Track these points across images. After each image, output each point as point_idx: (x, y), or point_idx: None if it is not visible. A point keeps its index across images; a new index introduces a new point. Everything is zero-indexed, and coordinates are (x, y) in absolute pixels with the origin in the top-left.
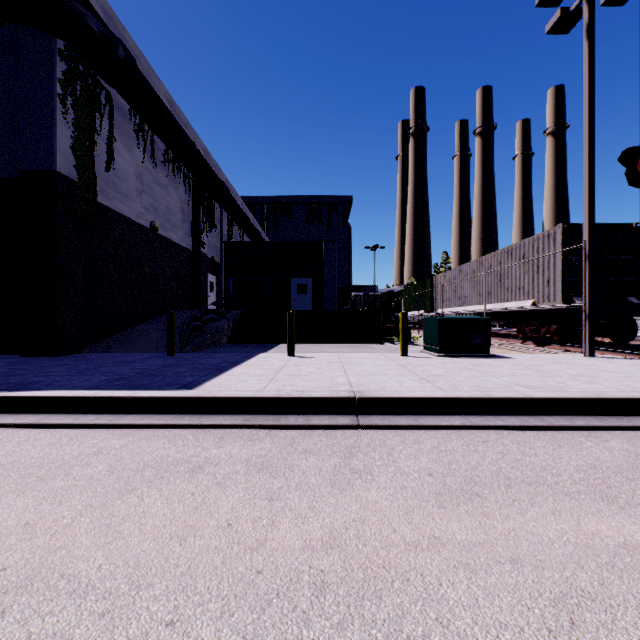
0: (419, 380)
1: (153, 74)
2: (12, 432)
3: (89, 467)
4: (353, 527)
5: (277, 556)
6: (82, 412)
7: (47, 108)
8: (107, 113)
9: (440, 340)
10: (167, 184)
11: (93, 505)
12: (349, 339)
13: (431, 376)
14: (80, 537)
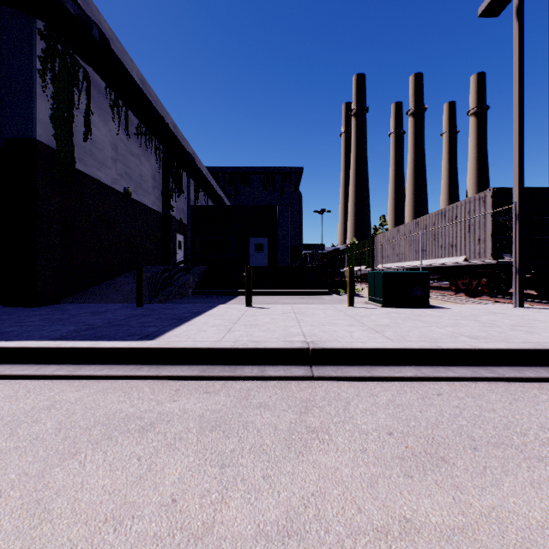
0: (368, 330)
1: (126, 55)
2: None
3: (37, 424)
4: (312, 505)
5: (225, 548)
6: (45, 362)
7: (28, 82)
8: (85, 89)
9: (384, 292)
10: (140, 154)
11: (29, 473)
12: (301, 291)
13: (379, 326)
14: (2, 519)
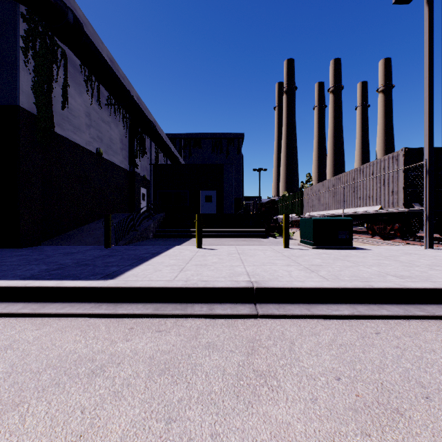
0: (304, 270)
1: (98, 38)
2: None
3: None
4: None
5: None
6: (14, 300)
7: (12, 58)
8: (62, 66)
9: (314, 236)
10: (110, 121)
11: None
12: (243, 235)
13: (313, 266)
14: None
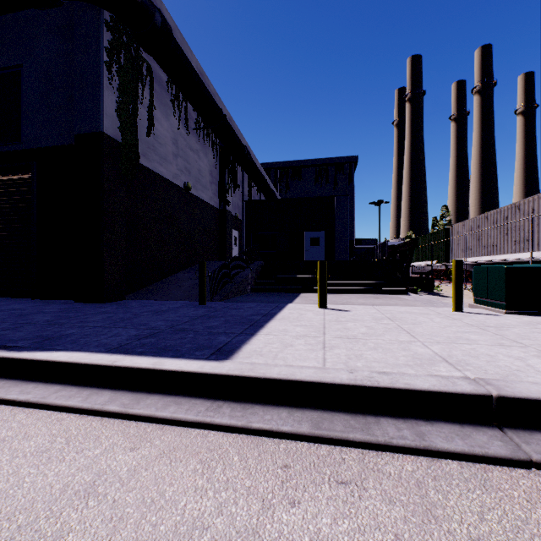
0: None
1: (186, 46)
2: (8, 415)
3: None
4: None
5: None
6: (98, 384)
7: (95, 75)
8: (148, 84)
9: (507, 293)
10: (198, 149)
11: None
12: (371, 289)
13: None
14: None
